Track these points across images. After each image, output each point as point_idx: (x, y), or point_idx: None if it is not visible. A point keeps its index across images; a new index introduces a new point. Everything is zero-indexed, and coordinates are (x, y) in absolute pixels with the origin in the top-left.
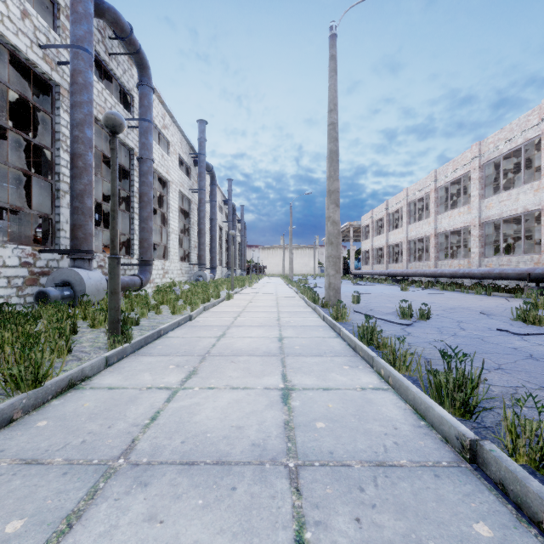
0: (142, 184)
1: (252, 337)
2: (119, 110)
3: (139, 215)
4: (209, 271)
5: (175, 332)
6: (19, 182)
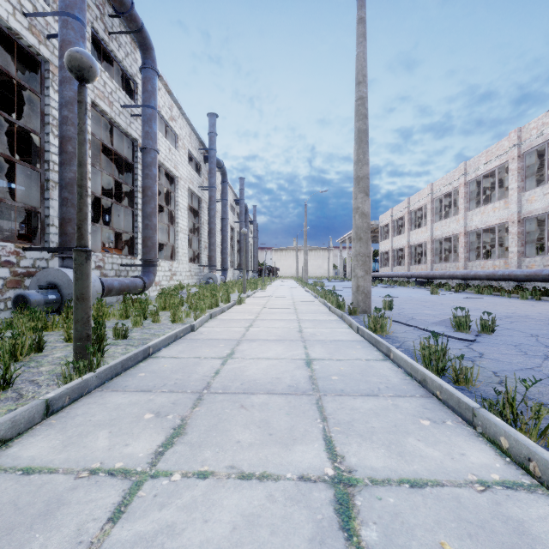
0: (145, 176)
1: (269, 358)
2: (120, 96)
3: (142, 211)
4: (220, 273)
5: (169, 349)
6: (27, 182)
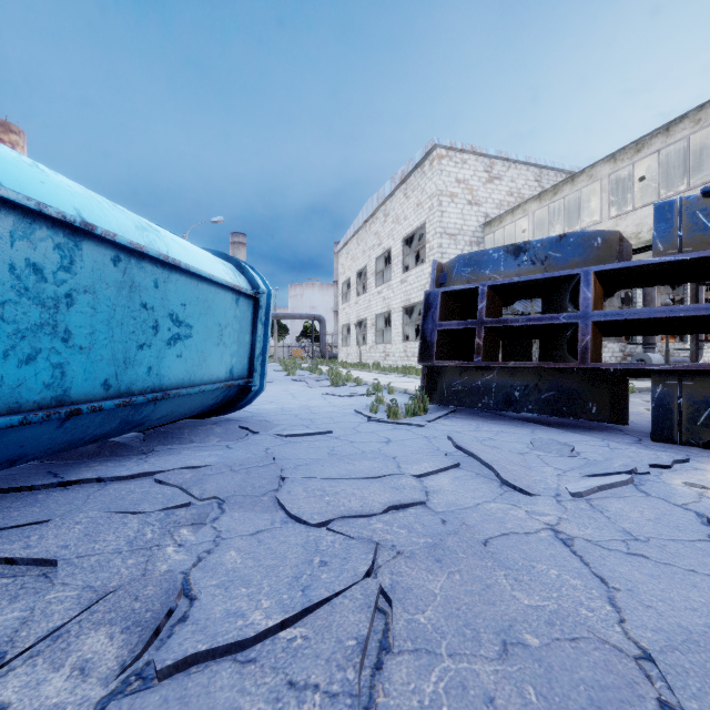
0: None
1: None
2: None
3: None
4: None
5: None
6: None
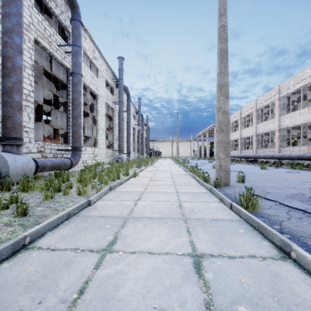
0: (73, 91)
1: (151, 251)
2: (57, 38)
3: (71, 114)
4: (126, 155)
5: (53, 234)
6: None
